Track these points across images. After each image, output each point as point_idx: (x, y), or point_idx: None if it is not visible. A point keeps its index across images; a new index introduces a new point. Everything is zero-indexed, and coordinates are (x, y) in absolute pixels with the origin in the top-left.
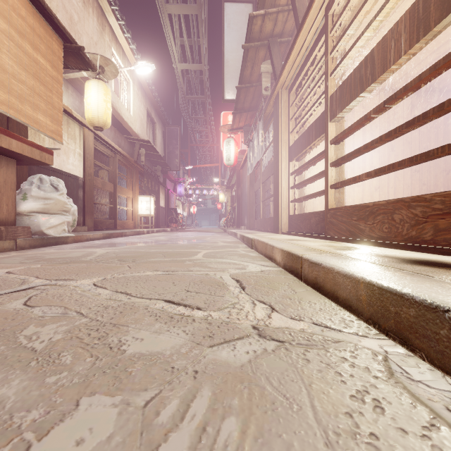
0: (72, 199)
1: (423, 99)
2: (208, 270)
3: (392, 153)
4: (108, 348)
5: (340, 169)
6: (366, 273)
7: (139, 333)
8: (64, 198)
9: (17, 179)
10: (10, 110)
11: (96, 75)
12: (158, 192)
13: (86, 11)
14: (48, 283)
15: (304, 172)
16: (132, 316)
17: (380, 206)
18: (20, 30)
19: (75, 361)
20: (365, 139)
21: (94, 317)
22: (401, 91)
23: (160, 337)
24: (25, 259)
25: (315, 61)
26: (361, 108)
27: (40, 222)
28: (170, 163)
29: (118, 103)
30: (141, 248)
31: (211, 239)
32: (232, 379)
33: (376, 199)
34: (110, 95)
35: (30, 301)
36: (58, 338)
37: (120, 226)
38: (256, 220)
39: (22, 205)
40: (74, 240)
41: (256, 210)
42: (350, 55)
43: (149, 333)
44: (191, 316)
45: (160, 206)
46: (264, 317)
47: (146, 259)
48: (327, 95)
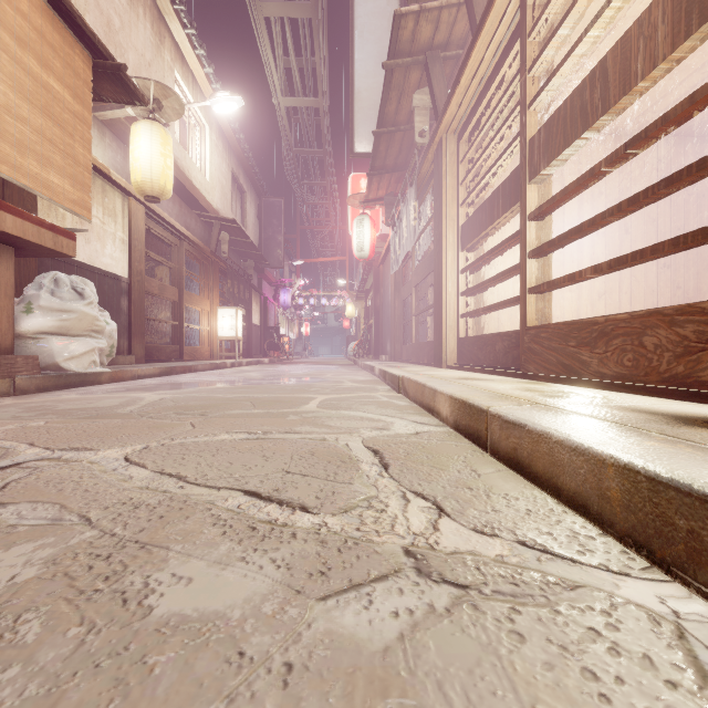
0: (111, 313)
1: (678, 150)
2: (325, 432)
3: (627, 237)
4: (120, 602)
5: (546, 261)
6: (616, 446)
7: (187, 565)
8: (94, 310)
9: (20, 280)
10: (3, 166)
11: (148, 114)
12: (250, 302)
13: (133, 12)
14: (46, 456)
15: (484, 268)
16: (181, 526)
17: (618, 322)
18: (20, 35)
19: (44, 635)
20: (582, 214)
21: (108, 527)
22: (656, 125)
23: (225, 576)
24: (22, 411)
25: (502, 87)
26: (575, 164)
27: (54, 349)
28: (268, 256)
29: (185, 159)
30: (218, 391)
31: (333, 377)
32: (364, 688)
33: (601, 311)
34: (171, 146)
35: (4, 492)
36: (29, 576)
37: (189, 355)
38: (404, 345)
39: (25, 321)
40: (111, 378)
41: (406, 330)
42: (564, 70)
43: (205, 565)
44: (289, 526)
45: (252, 324)
46: (426, 528)
47: (223, 411)
48: (524, 139)
